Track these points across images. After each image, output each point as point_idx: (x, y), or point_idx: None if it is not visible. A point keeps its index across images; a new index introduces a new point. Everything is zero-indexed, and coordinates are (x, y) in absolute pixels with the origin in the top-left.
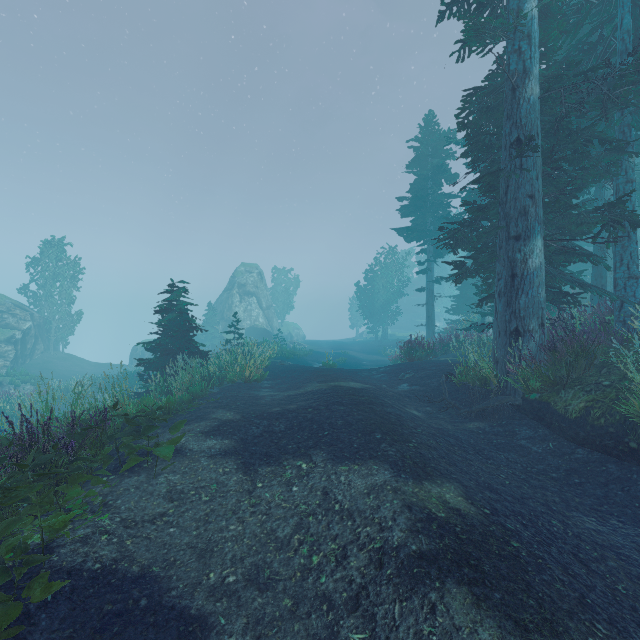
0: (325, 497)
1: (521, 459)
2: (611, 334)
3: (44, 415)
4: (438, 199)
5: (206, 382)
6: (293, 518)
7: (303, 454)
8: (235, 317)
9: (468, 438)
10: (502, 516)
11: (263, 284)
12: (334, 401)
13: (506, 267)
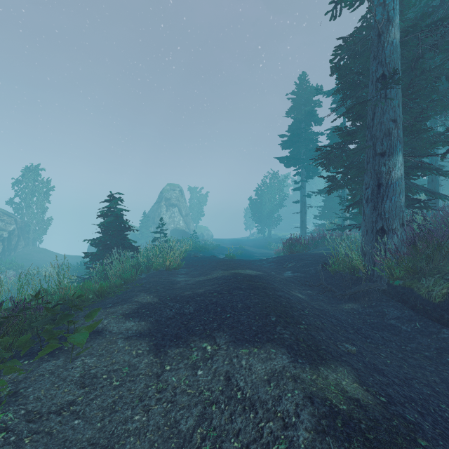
0: (227, 383)
1: (394, 337)
2: None
3: None
4: (309, 136)
5: (136, 270)
6: (197, 407)
7: (208, 336)
8: (161, 221)
9: (346, 318)
10: (398, 404)
11: (183, 198)
12: (235, 286)
13: (373, 178)
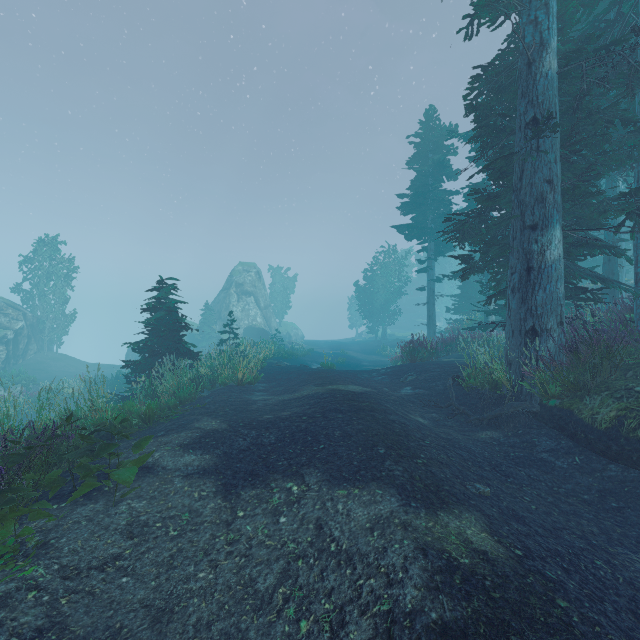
0: (318, 532)
1: (545, 476)
2: (633, 333)
3: (2, 425)
4: (439, 196)
5: (196, 385)
6: (278, 562)
7: (294, 473)
8: (230, 316)
9: (482, 450)
10: (538, 559)
11: (261, 283)
12: (331, 408)
13: (521, 260)
